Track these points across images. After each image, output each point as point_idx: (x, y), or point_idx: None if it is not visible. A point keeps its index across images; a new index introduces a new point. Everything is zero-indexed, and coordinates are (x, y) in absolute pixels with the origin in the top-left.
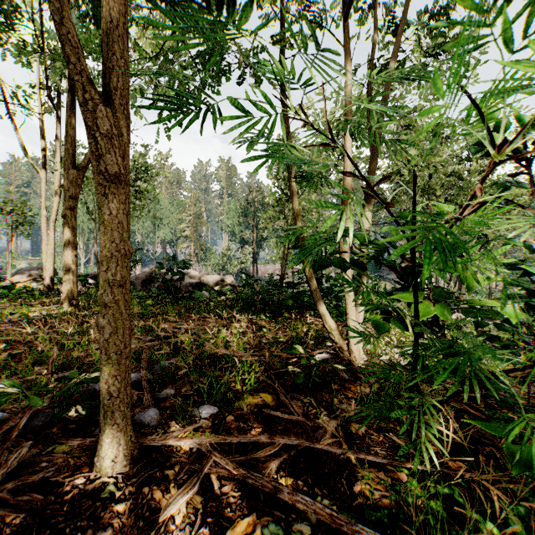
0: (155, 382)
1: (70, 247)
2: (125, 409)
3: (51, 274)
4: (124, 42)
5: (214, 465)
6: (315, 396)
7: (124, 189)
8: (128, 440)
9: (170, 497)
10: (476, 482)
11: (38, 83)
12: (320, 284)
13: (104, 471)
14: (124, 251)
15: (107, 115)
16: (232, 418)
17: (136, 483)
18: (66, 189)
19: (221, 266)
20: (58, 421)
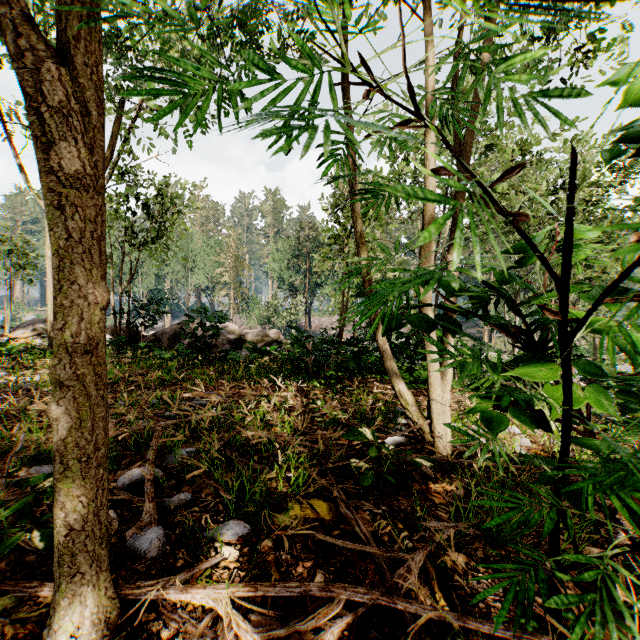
0: (164, 482)
1: None
2: (97, 546)
3: None
4: None
5: None
6: (389, 503)
7: (93, 199)
8: (101, 597)
9: None
10: None
11: None
12: (389, 342)
13: None
14: (94, 297)
15: (60, 76)
16: (270, 544)
17: None
18: None
19: (267, 318)
20: (12, 550)
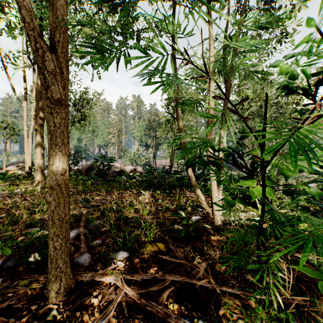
0: (89, 235)
1: (40, 149)
2: (65, 257)
3: (30, 165)
4: (64, 10)
5: (124, 295)
6: (192, 244)
7: (64, 109)
8: (67, 278)
9: (93, 321)
10: (300, 306)
11: (22, 49)
12: (194, 172)
13: (50, 299)
14: (65, 151)
15: (52, 59)
16: (138, 260)
17: (72, 308)
18: (37, 113)
19: (134, 160)
20: (24, 263)
